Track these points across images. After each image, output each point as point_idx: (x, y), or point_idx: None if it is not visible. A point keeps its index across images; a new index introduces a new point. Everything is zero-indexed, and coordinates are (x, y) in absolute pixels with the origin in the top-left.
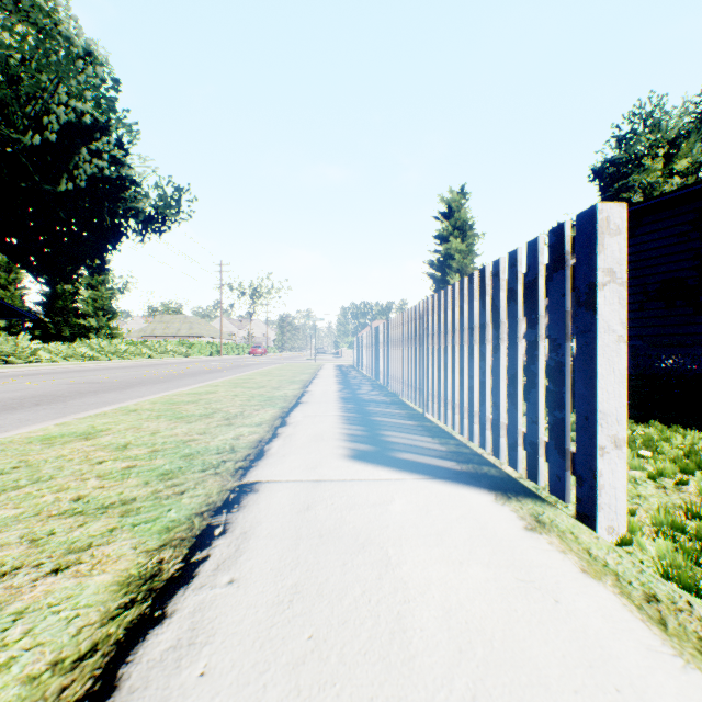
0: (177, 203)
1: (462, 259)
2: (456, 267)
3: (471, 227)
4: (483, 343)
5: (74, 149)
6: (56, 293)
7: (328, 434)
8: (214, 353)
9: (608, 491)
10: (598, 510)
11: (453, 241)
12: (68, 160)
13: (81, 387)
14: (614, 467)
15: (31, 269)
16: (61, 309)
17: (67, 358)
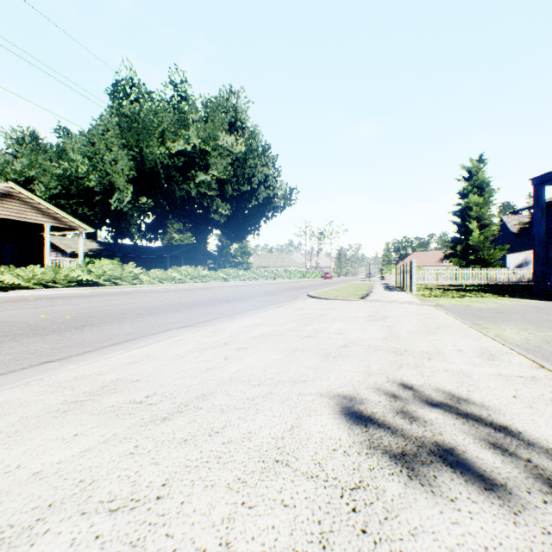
0: (290, 196)
1: (479, 208)
2: (474, 215)
3: (487, 185)
4: (409, 274)
5: (257, 186)
6: (223, 245)
7: (381, 290)
8: (301, 277)
9: (413, 290)
10: (412, 292)
11: (470, 198)
12: (255, 191)
13: (298, 287)
14: (414, 287)
15: (229, 237)
16: (225, 254)
17: (249, 279)
